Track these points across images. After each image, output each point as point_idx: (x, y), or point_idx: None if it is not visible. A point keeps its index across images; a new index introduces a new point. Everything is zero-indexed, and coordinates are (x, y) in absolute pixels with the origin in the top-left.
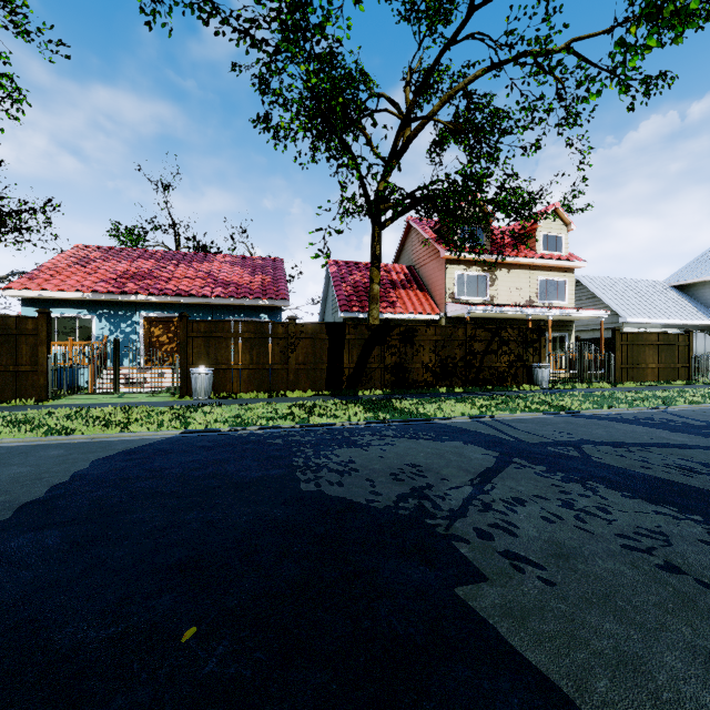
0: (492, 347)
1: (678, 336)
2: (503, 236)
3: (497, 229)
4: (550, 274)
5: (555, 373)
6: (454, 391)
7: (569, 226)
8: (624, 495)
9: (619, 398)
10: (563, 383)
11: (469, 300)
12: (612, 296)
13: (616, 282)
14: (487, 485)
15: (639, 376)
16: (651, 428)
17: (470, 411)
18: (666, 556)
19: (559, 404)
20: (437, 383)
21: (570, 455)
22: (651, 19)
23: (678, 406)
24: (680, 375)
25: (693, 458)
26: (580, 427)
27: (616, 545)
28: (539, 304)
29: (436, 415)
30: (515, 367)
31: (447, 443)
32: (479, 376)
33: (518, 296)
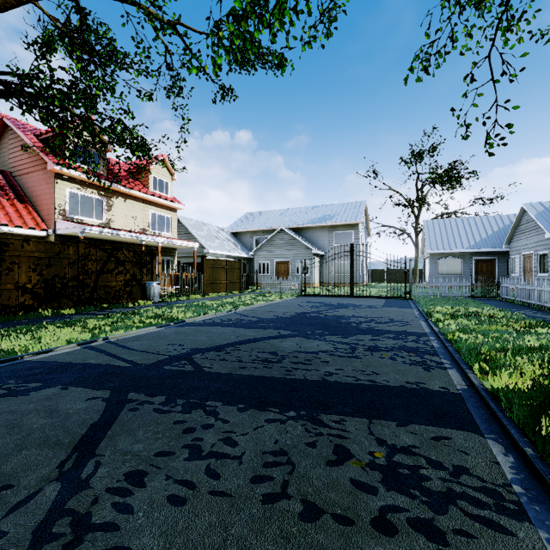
0: (108, 267)
1: (236, 263)
2: (119, 161)
3: (114, 161)
4: (160, 210)
5: (164, 289)
6: (63, 313)
7: (174, 176)
8: (239, 409)
9: (209, 306)
10: (170, 297)
11: (85, 220)
12: (200, 234)
13: (202, 225)
14: (88, 464)
15: (217, 289)
16: (234, 328)
17: (80, 335)
18: (299, 490)
19: (169, 316)
20: (40, 306)
21: (186, 371)
22: (236, 21)
23: (241, 308)
24: (237, 287)
25: (265, 349)
26: (188, 336)
27: (257, 503)
28: (151, 233)
29: (28, 349)
30: (131, 285)
31: (34, 394)
32: (94, 295)
33: (134, 224)
